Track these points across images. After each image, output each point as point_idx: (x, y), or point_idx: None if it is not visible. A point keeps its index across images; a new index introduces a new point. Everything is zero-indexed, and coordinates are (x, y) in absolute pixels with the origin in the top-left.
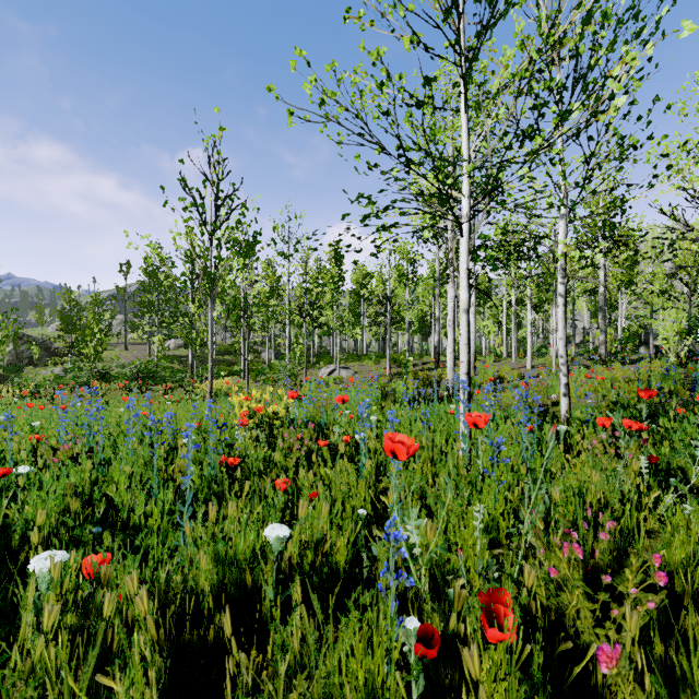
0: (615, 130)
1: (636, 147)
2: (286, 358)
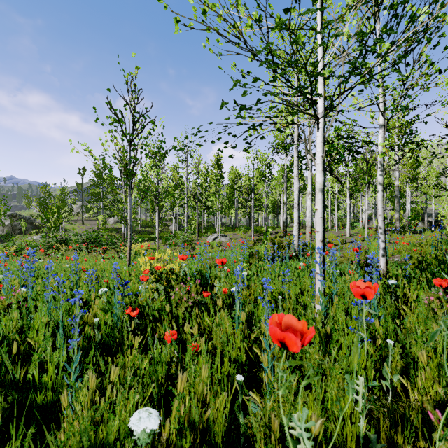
0: (428, 57)
1: (441, 72)
2: (185, 229)
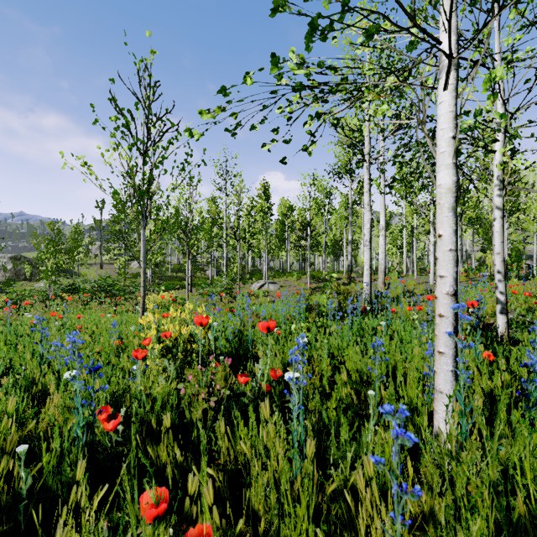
0: None
1: None
2: (223, 275)
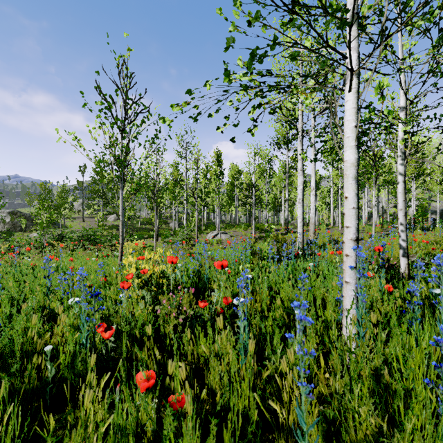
0: None
1: None
2: (184, 226)
